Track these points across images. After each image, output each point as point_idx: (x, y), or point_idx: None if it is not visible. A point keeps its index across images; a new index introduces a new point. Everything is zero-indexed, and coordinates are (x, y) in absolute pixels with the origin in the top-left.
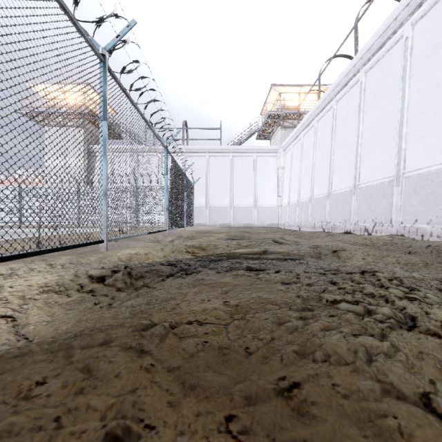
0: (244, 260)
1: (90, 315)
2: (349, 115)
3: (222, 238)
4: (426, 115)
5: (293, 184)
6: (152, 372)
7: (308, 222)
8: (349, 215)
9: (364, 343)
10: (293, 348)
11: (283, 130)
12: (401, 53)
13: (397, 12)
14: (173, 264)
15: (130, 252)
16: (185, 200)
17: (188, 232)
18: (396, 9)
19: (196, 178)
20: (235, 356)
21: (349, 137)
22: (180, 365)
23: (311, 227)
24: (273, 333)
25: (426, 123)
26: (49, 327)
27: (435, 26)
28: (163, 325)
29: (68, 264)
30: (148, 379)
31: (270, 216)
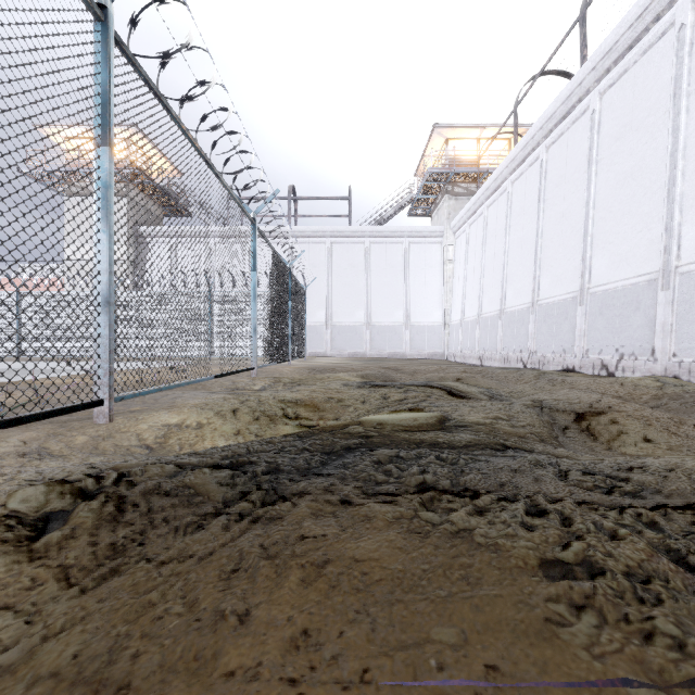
0: (406, 451)
1: None
2: (571, 169)
3: (352, 384)
4: None
5: (469, 289)
6: None
7: (496, 352)
8: (572, 340)
9: None
10: None
11: (453, 199)
12: (671, 54)
13: None
14: (239, 464)
15: (169, 420)
16: (290, 315)
17: (295, 370)
18: None
19: (310, 279)
20: None
21: (571, 207)
22: None
23: (501, 360)
24: None
25: None
26: None
27: None
28: None
29: (12, 458)
30: None
31: (431, 341)
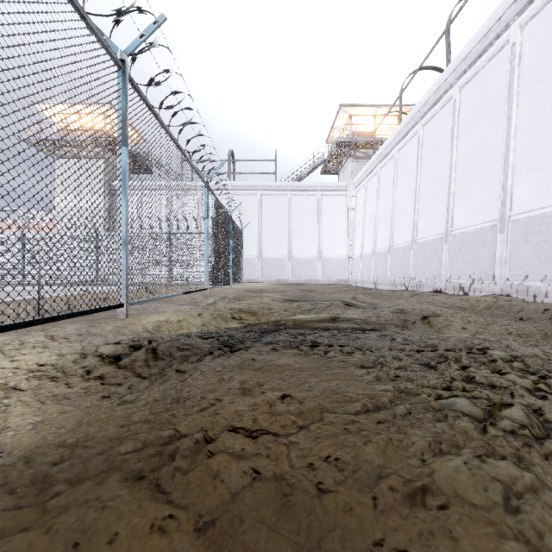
0: (308, 331)
1: (95, 414)
2: (439, 143)
3: (278, 299)
4: (539, 142)
5: (367, 230)
6: (169, 534)
7: (386, 278)
8: (440, 269)
9: (497, 471)
10: (390, 483)
11: (355, 162)
12: (506, 63)
13: (501, 11)
14: (213, 336)
15: (159, 319)
16: (231, 250)
17: (235, 291)
18: (500, 6)
19: (245, 222)
20: (301, 500)
21: (439, 171)
22: (215, 518)
23: (390, 284)
24: (357, 454)
25: (539, 152)
26: (35, 432)
27: (551, 28)
28: (193, 438)
29: (75, 336)
30: (162, 550)
31: (338, 270)
